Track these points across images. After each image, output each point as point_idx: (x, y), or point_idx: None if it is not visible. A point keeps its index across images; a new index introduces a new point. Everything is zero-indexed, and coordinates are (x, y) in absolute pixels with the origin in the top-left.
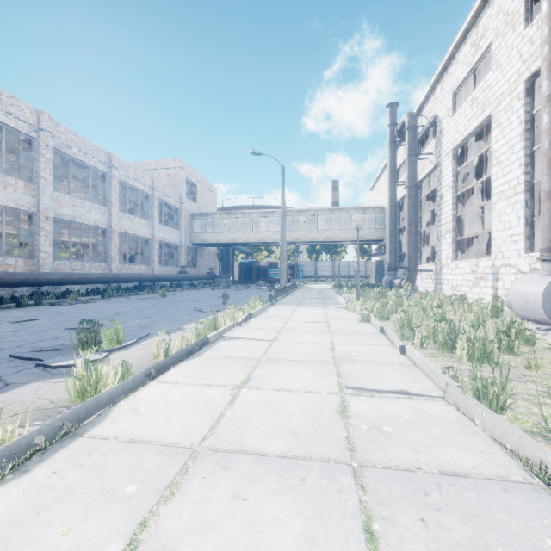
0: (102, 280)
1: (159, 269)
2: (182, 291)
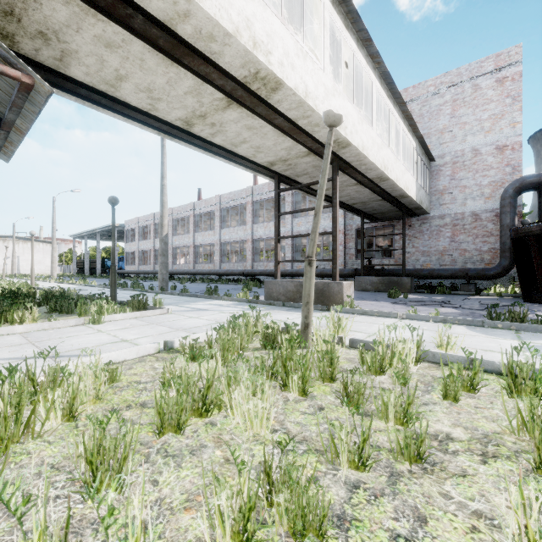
0: (210, 273)
1: (299, 265)
2: (237, 285)
